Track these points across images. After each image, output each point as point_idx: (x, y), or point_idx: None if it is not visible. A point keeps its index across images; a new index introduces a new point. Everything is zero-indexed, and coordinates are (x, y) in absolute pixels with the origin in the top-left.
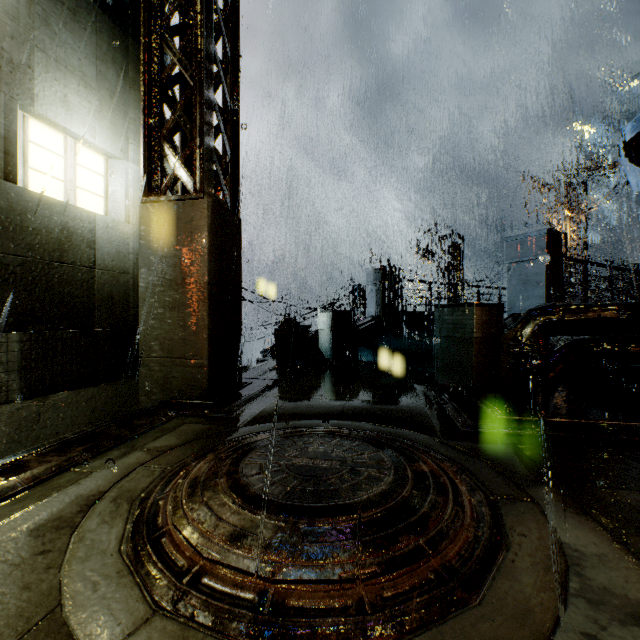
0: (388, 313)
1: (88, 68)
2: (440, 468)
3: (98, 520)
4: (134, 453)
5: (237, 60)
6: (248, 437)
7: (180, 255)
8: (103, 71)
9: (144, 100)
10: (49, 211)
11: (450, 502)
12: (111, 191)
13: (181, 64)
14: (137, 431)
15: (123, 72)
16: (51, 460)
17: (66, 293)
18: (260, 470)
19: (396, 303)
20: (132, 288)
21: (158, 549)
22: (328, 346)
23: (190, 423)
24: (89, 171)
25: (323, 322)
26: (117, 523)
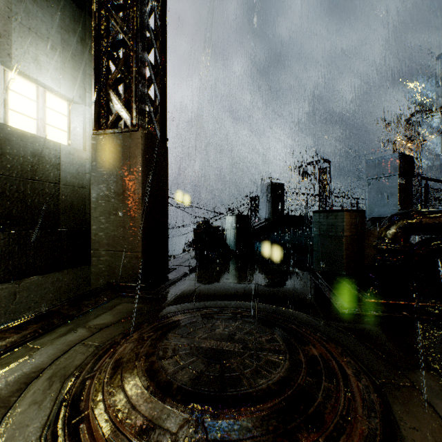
0: (276, 216)
1: (54, 35)
2: (327, 351)
3: (30, 400)
4: (77, 330)
5: (165, 29)
6: (169, 316)
7: (121, 174)
8: (66, 38)
9: (95, 58)
10: (23, 141)
11: (342, 390)
12: (73, 127)
13: (122, 30)
14: (83, 310)
15: (81, 40)
16: (8, 337)
17: (37, 202)
18: (173, 353)
19: (282, 209)
20: (88, 199)
21: (75, 437)
22: (233, 240)
23: (125, 303)
24: (56, 112)
25: (229, 223)
26: (46, 404)
